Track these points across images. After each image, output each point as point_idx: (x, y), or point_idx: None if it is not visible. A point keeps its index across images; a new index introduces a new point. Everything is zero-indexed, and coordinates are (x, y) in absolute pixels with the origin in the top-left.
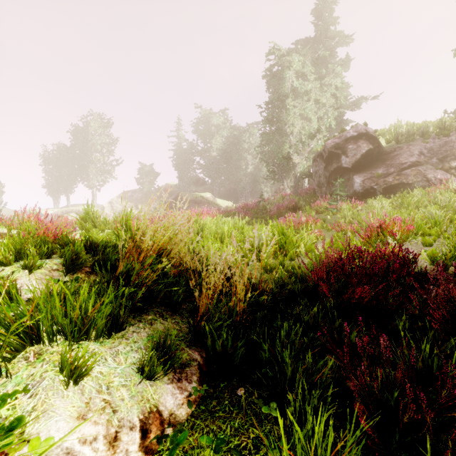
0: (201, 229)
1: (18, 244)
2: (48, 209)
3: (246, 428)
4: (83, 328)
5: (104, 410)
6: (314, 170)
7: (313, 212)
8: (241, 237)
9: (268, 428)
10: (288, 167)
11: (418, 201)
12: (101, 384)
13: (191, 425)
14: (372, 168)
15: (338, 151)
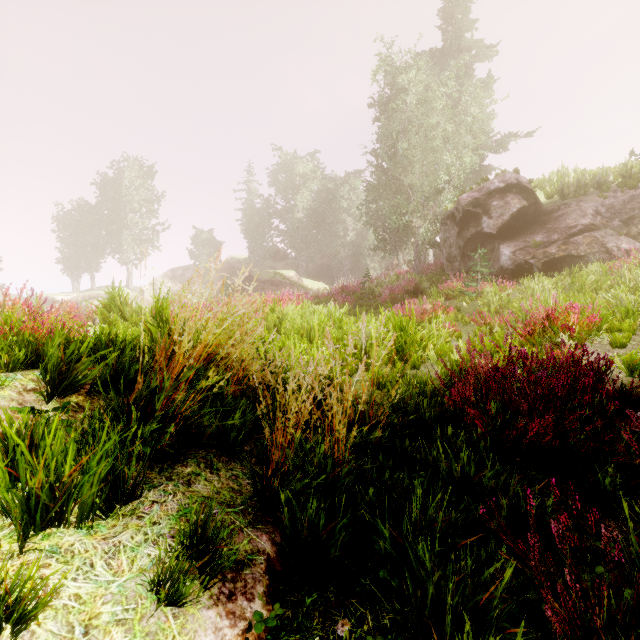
0: (281, 321)
1: None
2: (63, 294)
3: None
4: (53, 505)
5: None
6: (442, 238)
7: (442, 297)
8: (338, 334)
9: None
10: (405, 233)
11: (596, 281)
12: (73, 623)
13: None
14: (526, 234)
15: (478, 210)
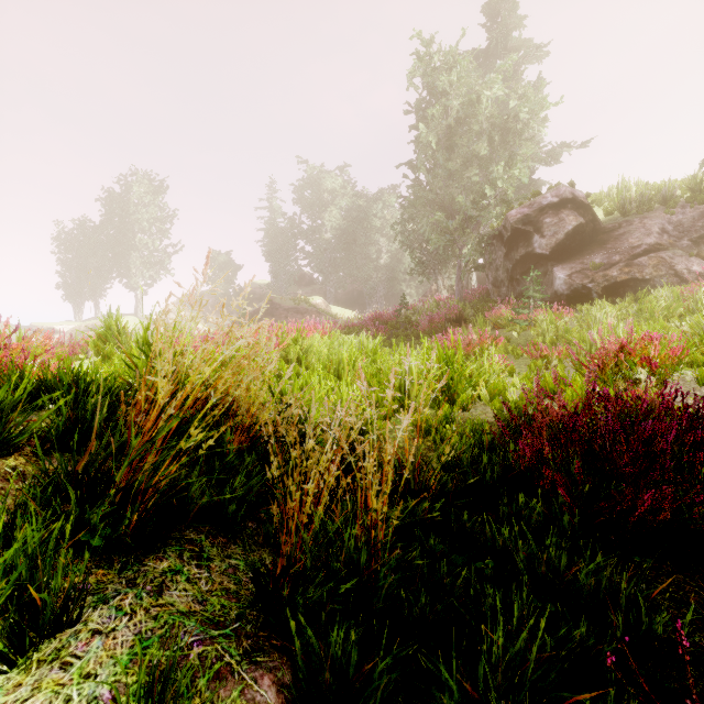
0: (305, 354)
1: None
2: (64, 323)
3: None
4: None
5: None
6: (488, 259)
7: (489, 327)
8: (372, 369)
9: None
10: (446, 255)
11: (667, 307)
12: None
13: None
14: (583, 255)
15: (528, 227)
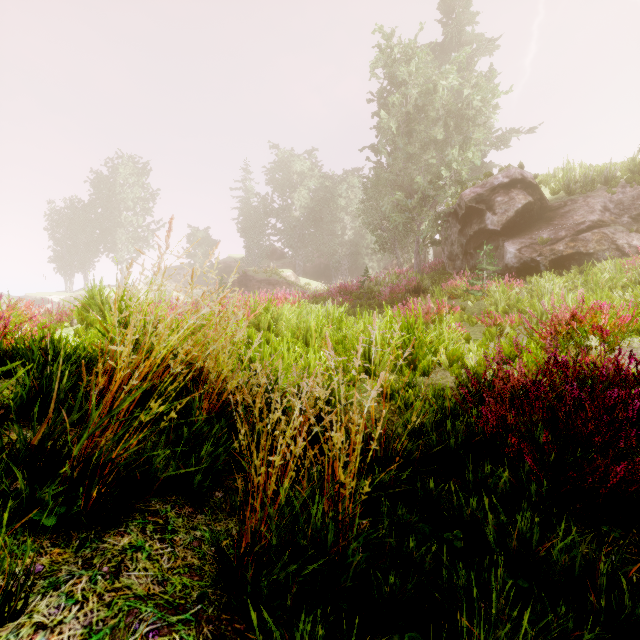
0: (275, 322)
1: None
2: (56, 293)
3: None
4: None
5: None
6: (444, 235)
7: (445, 297)
8: (338, 336)
9: None
10: (405, 231)
11: (611, 279)
12: None
13: None
14: (532, 231)
15: (481, 206)
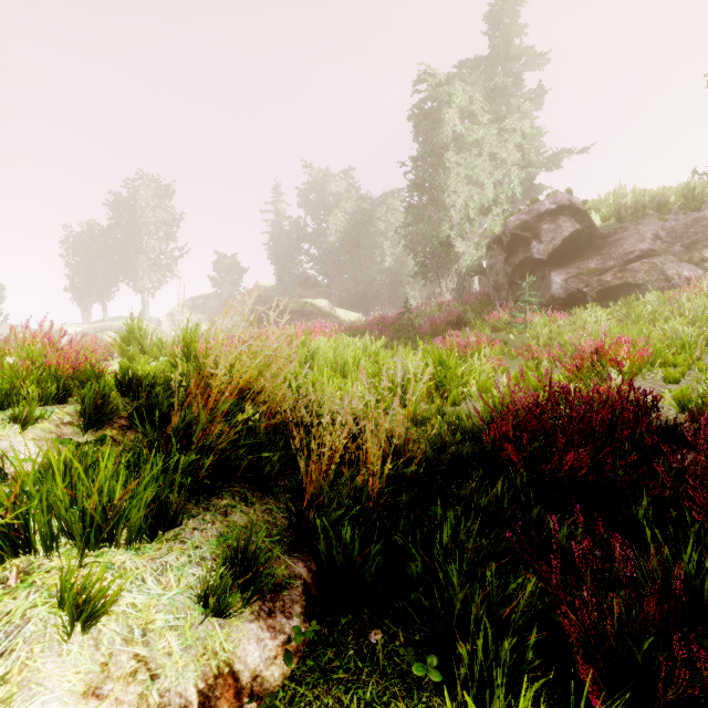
0: (312, 355)
1: (7, 380)
2: (73, 325)
3: (385, 702)
4: (105, 526)
5: (135, 676)
6: (489, 264)
7: (488, 329)
8: (374, 369)
9: (423, 701)
10: (448, 258)
11: (654, 311)
12: (132, 626)
13: (289, 696)
14: (579, 260)
15: (527, 233)
